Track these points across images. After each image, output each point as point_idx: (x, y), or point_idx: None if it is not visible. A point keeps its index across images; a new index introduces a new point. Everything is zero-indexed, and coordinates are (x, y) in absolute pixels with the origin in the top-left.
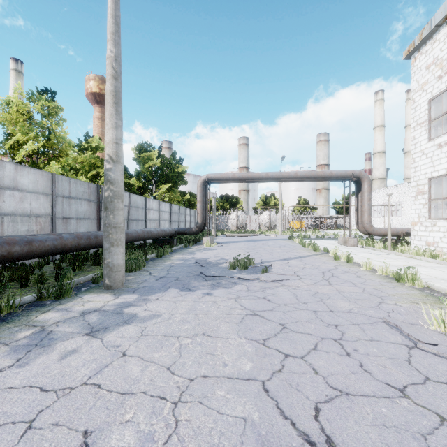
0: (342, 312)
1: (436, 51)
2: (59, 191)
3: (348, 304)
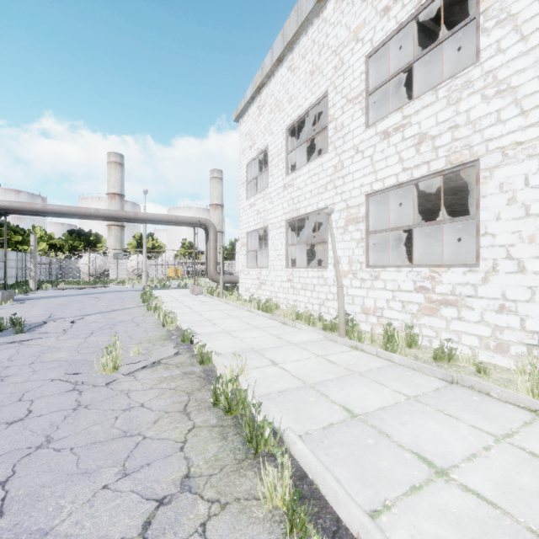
0: (42, 362)
1: (250, 124)
2: None
3: (67, 353)
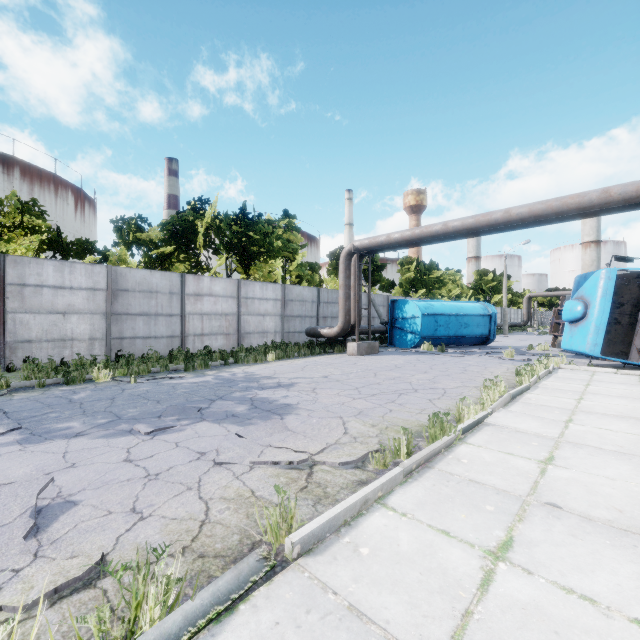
0: None
1: None
2: None
3: None
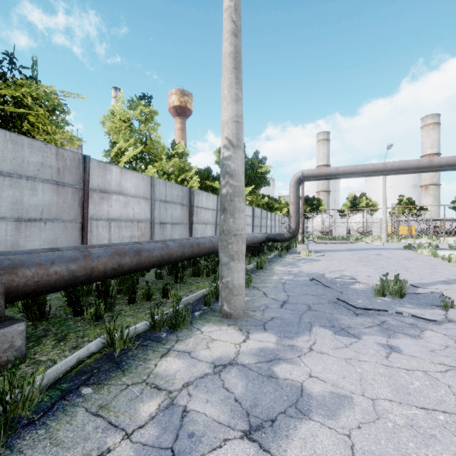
0: None
1: None
2: (157, 195)
3: None
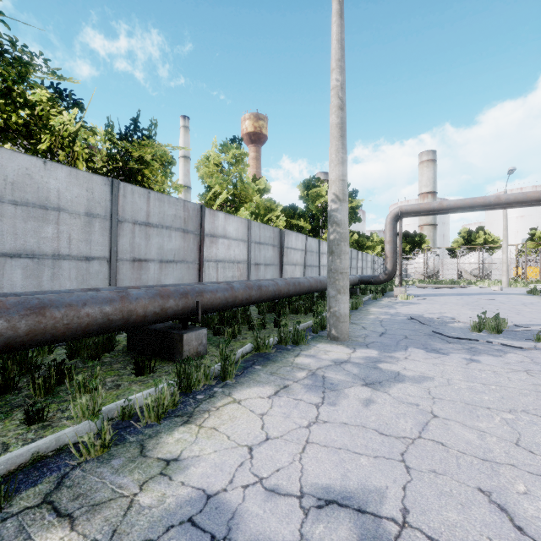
0: None
1: None
2: (252, 237)
3: None
